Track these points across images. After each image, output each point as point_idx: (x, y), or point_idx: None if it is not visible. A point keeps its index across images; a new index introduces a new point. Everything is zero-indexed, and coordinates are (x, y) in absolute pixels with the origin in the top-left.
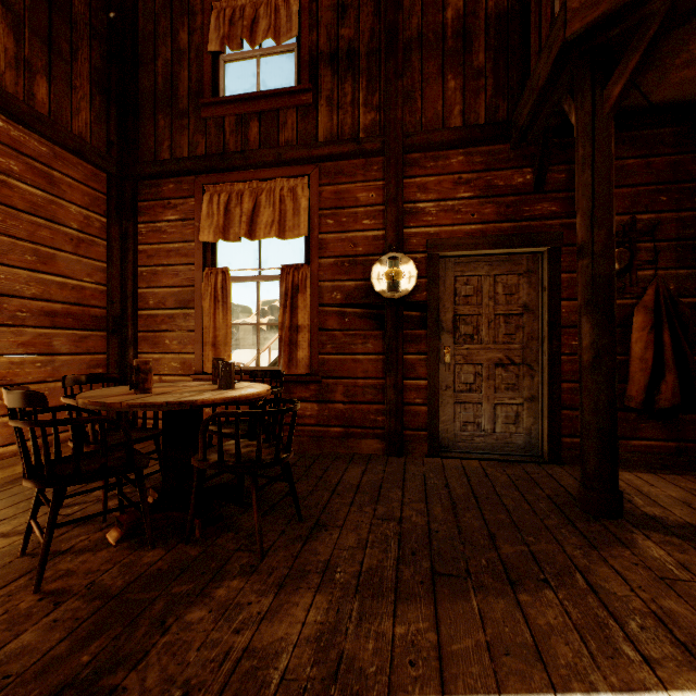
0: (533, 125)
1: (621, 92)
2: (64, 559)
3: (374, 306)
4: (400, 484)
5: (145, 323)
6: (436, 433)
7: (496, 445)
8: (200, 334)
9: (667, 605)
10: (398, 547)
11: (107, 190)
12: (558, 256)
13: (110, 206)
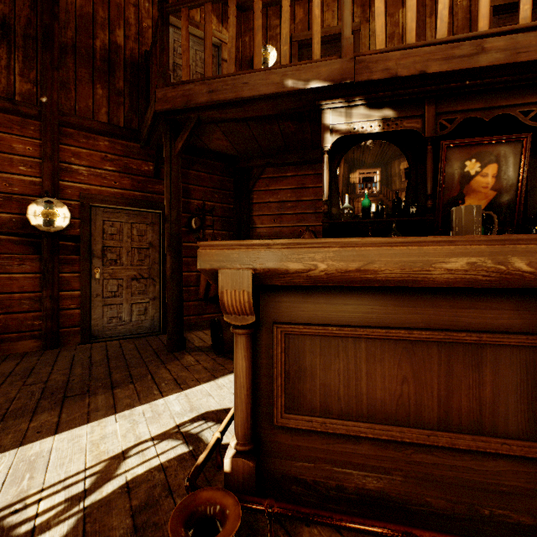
0: (152, 140)
1: (182, 147)
2: None
3: (32, 235)
4: (52, 364)
5: None
6: (88, 327)
7: (133, 329)
8: None
9: (181, 374)
10: (41, 394)
11: None
12: None
13: None
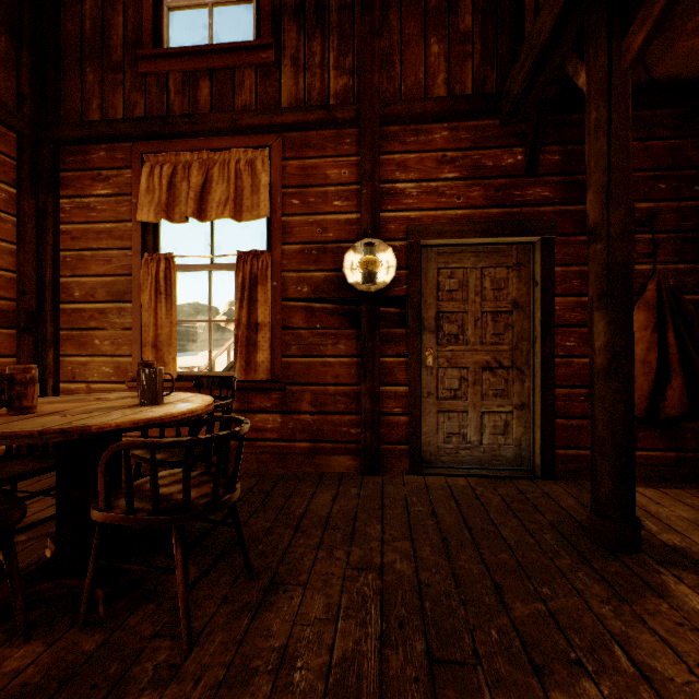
0: (527, 97)
1: (643, 43)
2: None
3: (347, 301)
4: (379, 513)
5: (69, 319)
6: (418, 447)
7: (483, 458)
8: (138, 333)
9: None
10: (380, 615)
11: (17, 155)
12: (552, 246)
13: (21, 173)
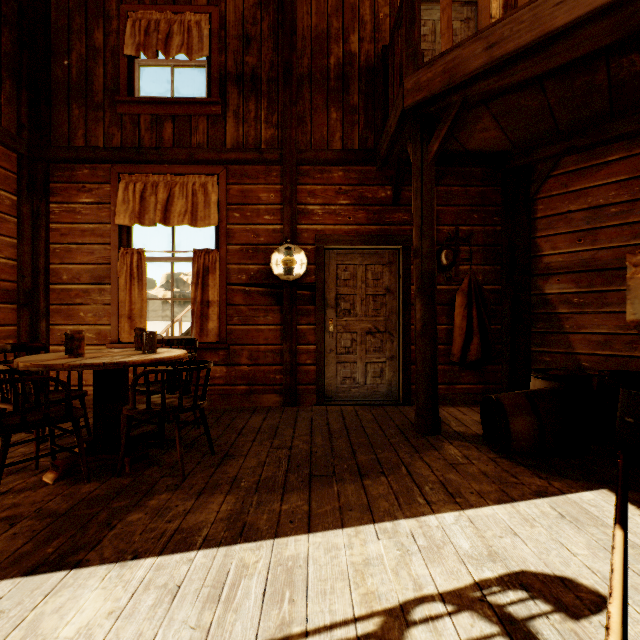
0: (391, 156)
1: (438, 149)
2: (7, 497)
3: (274, 285)
4: (293, 425)
5: (58, 297)
6: (322, 386)
7: (367, 394)
8: (116, 307)
9: (449, 476)
10: (288, 464)
11: (17, 170)
12: (409, 252)
13: (21, 185)
